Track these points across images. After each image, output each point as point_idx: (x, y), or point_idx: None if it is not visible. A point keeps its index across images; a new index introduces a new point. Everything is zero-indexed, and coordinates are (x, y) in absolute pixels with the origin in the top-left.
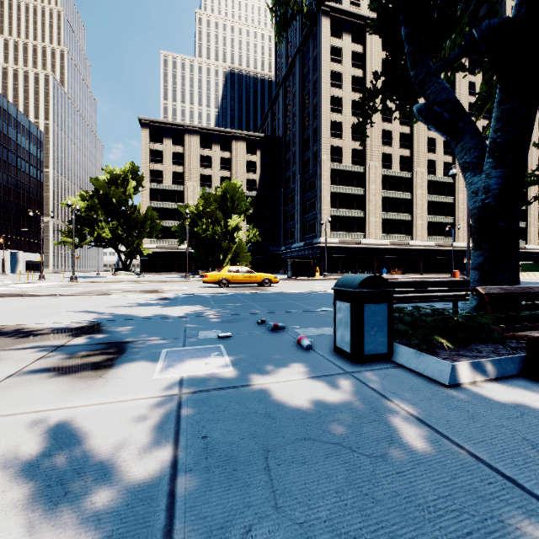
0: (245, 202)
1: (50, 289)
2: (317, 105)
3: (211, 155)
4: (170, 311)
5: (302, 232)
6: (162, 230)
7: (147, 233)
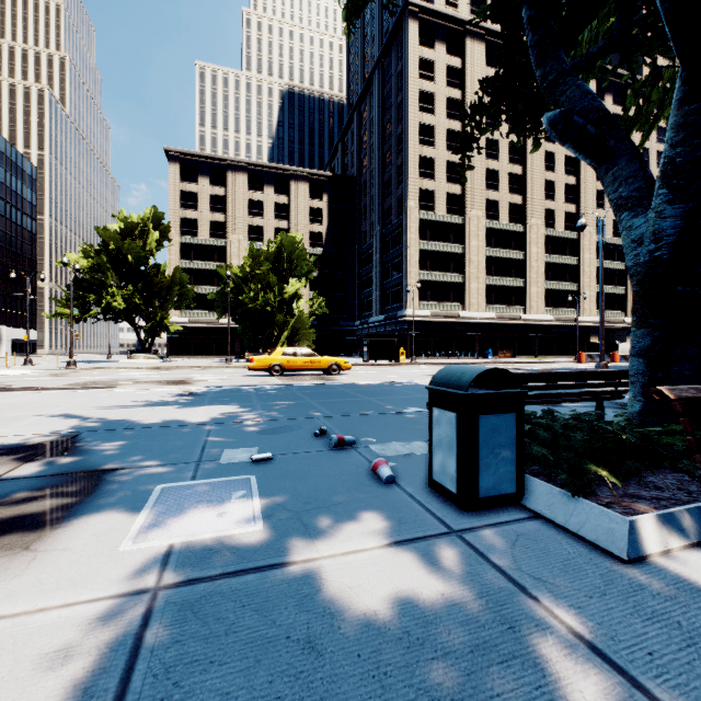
0: (307, 262)
1: (33, 379)
2: (403, 135)
3: (263, 199)
4: (190, 414)
5: (383, 301)
6: (196, 298)
7: (175, 303)
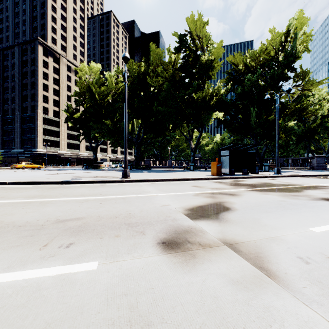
0: None
1: None
2: (35, 84)
3: None
4: (52, 170)
5: (22, 143)
6: None
7: None
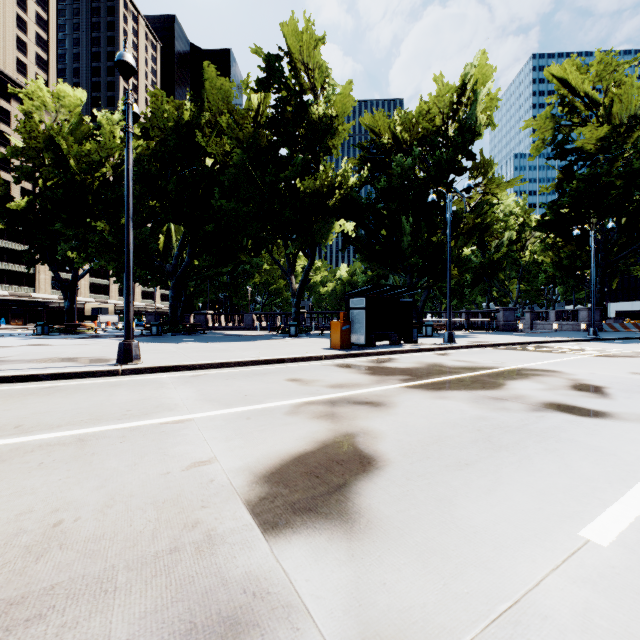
0: None
1: None
2: None
3: None
4: None
5: None
6: None
7: None
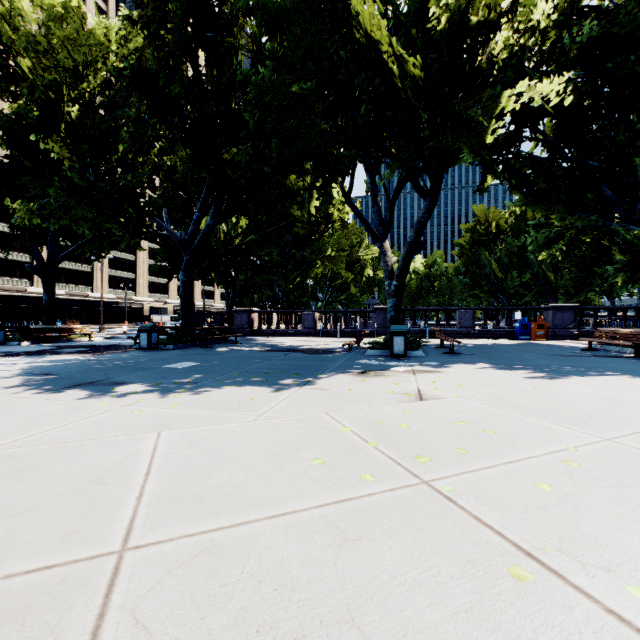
0: None
1: None
2: None
3: None
4: None
5: None
6: None
7: None
